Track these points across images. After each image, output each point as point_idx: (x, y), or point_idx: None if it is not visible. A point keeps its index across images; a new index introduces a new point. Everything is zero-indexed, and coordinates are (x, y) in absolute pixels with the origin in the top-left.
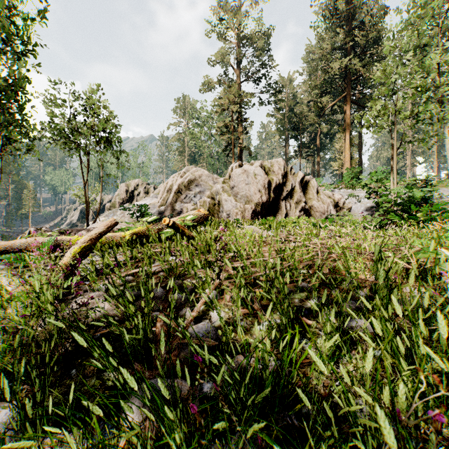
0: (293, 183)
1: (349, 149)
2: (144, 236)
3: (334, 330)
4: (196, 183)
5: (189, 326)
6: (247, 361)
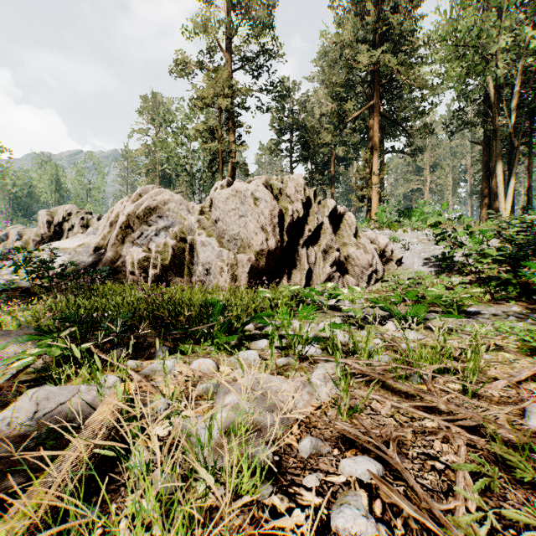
0: (319, 217)
1: (377, 177)
2: None
3: None
4: (158, 213)
5: None
6: None
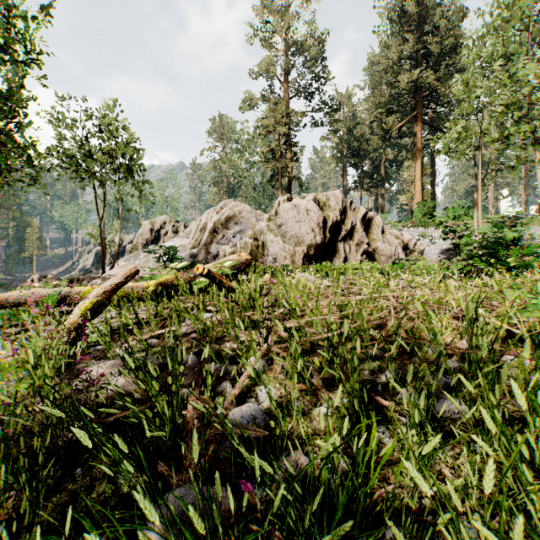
0: (353, 220)
1: (420, 180)
2: (172, 286)
3: (424, 418)
4: (235, 220)
5: (229, 409)
6: (311, 468)
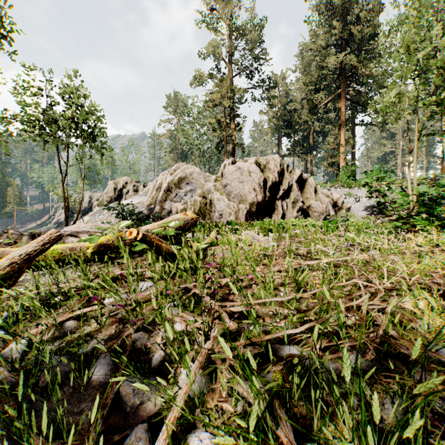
0: (290, 181)
1: (344, 147)
2: (114, 246)
3: None
4: (186, 181)
5: None
6: None
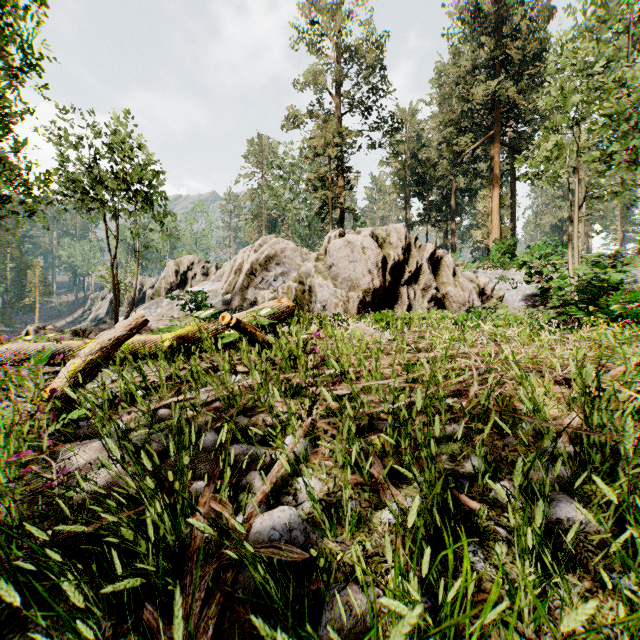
0: (419, 260)
1: (497, 212)
2: (194, 340)
3: (539, 539)
4: (276, 260)
5: (255, 515)
6: (373, 639)
